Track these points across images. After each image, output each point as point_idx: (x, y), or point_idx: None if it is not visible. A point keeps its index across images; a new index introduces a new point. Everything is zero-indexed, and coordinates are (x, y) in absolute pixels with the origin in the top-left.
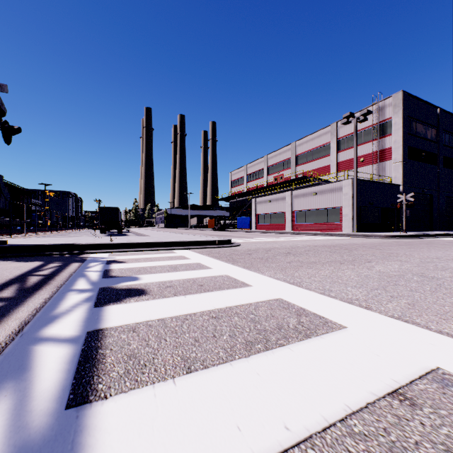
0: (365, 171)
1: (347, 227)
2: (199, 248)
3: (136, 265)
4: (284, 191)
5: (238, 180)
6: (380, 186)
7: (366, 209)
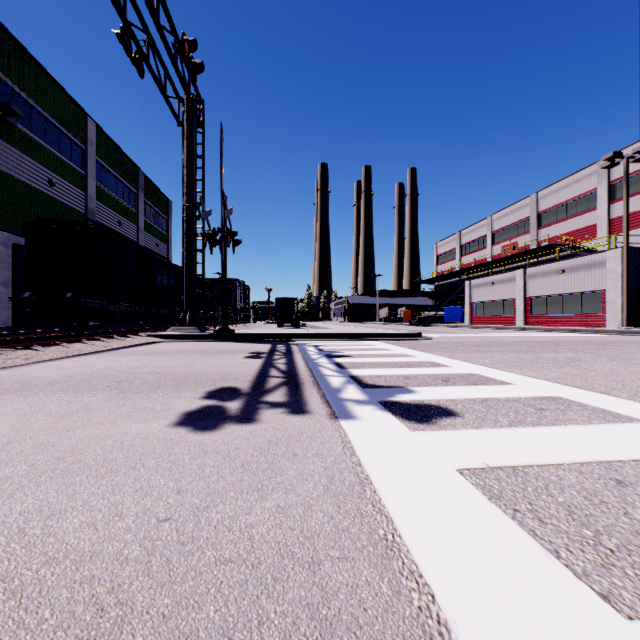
0: None
1: (612, 320)
2: (387, 340)
3: (336, 347)
4: (518, 267)
5: (447, 254)
6: None
7: None
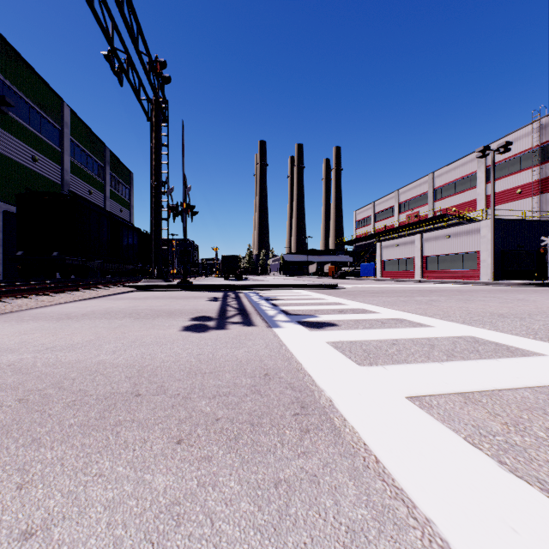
0: (523, 205)
1: (484, 274)
2: (311, 289)
3: (272, 294)
4: (419, 232)
5: (363, 220)
6: (535, 225)
7: (513, 254)
